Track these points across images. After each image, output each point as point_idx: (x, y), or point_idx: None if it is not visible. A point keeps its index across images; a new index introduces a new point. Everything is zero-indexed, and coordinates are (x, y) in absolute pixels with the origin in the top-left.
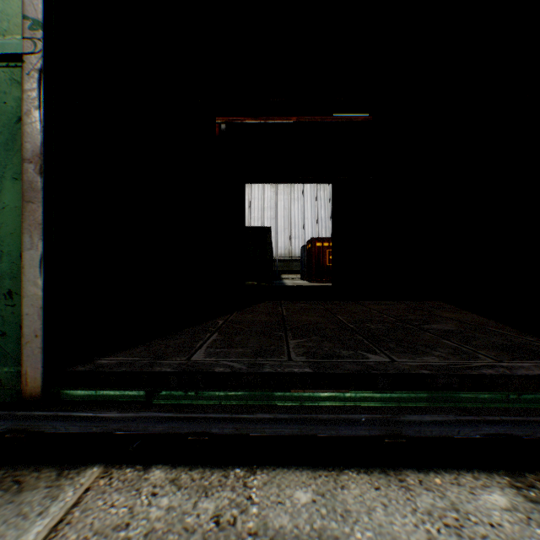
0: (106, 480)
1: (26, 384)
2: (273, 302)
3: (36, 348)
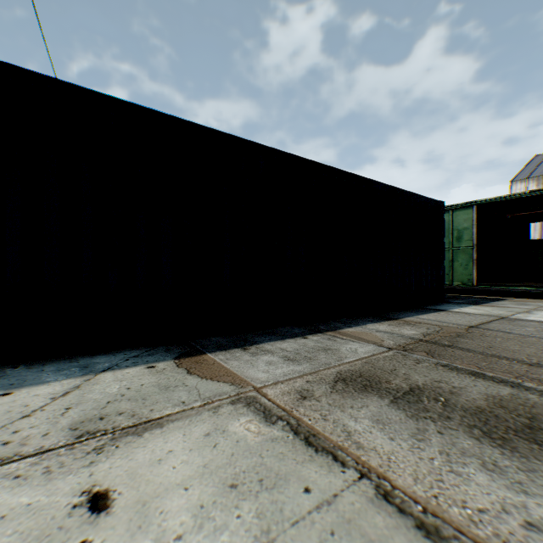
0: (483, 296)
1: (473, 285)
2: (528, 283)
3: (474, 281)
